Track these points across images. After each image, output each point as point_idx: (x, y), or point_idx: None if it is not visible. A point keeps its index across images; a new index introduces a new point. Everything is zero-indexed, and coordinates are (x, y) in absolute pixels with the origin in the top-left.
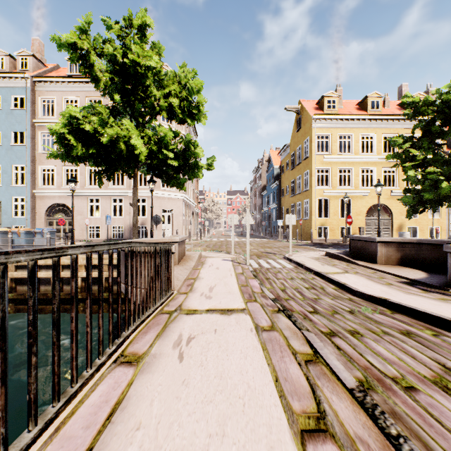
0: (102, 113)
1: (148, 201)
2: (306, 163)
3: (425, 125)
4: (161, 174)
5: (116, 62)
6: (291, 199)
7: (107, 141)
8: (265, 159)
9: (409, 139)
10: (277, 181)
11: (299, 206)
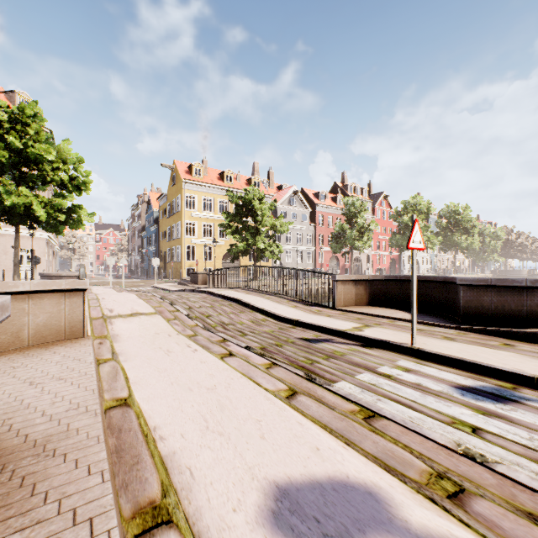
0: (6, 184)
1: (1, 240)
2: (179, 215)
3: (236, 209)
4: (43, 222)
5: (18, 148)
6: (168, 244)
7: (11, 204)
8: (145, 198)
9: (230, 216)
10: (156, 225)
11: (174, 251)
